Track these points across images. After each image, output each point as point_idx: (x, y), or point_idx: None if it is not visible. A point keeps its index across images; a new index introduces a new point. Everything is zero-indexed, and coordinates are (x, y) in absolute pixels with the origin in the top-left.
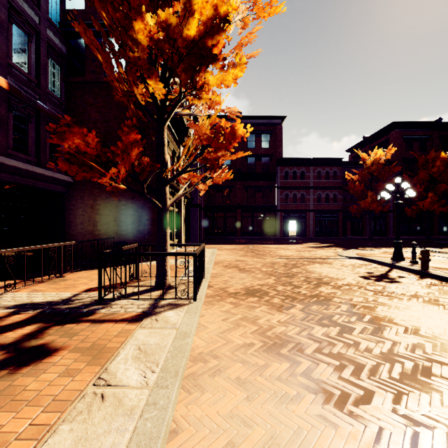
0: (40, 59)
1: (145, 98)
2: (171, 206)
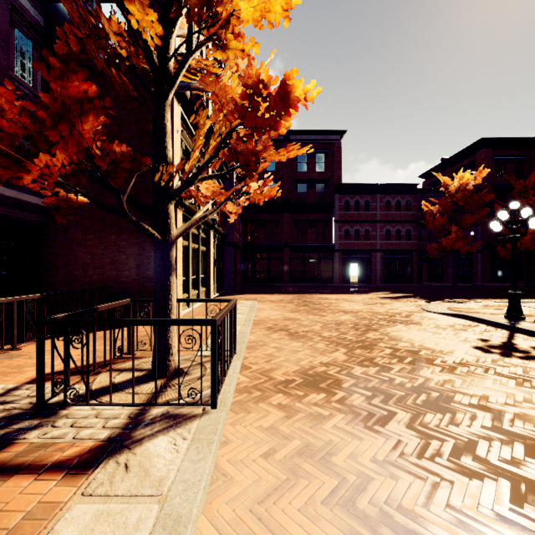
0: None
1: (139, 62)
2: (195, 243)
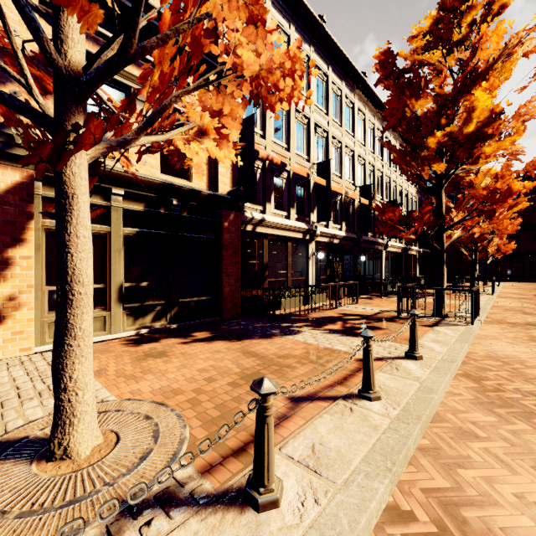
0: None
1: None
2: None
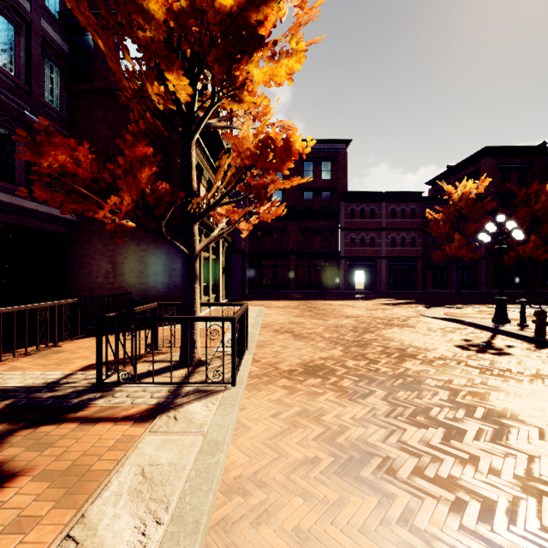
0: (31, 59)
1: (167, 104)
2: (206, 252)
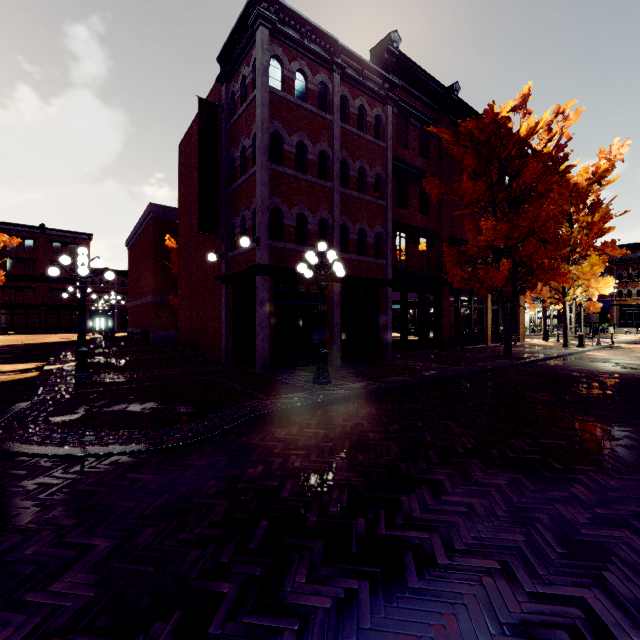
0: None
1: None
2: None
